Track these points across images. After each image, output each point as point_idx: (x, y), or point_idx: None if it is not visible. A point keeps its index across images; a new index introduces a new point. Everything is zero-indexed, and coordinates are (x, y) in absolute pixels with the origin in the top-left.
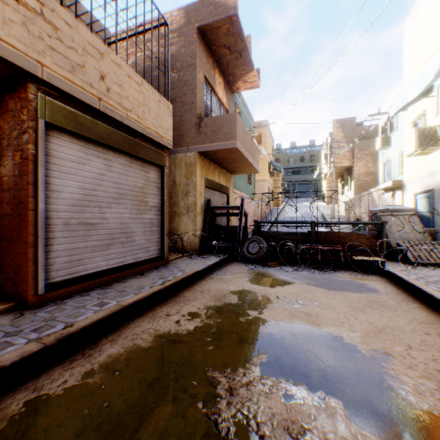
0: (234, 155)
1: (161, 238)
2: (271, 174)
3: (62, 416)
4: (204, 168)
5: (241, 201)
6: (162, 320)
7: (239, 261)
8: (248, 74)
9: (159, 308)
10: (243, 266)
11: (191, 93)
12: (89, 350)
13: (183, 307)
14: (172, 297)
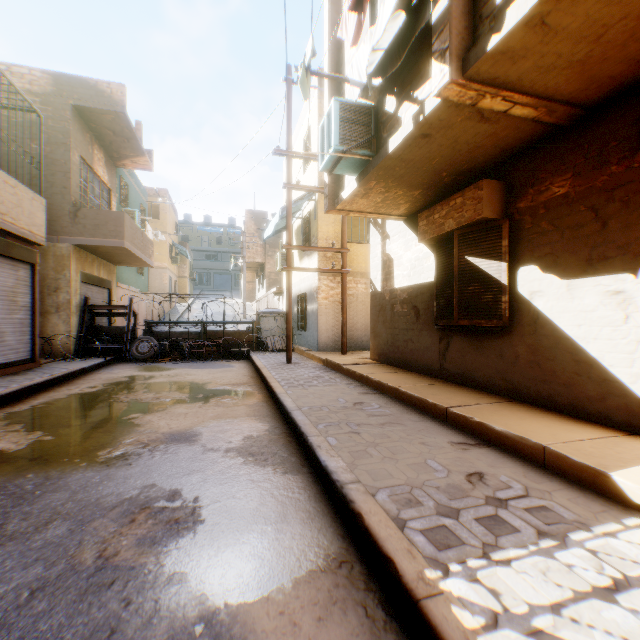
0: (121, 251)
1: (33, 340)
2: (173, 260)
3: (38, 411)
4: (81, 261)
5: (130, 300)
6: (68, 391)
7: (128, 362)
8: (139, 157)
9: (59, 388)
10: (132, 364)
11: (64, 176)
12: (21, 403)
13: (81, 386)
14: (66, 384)
